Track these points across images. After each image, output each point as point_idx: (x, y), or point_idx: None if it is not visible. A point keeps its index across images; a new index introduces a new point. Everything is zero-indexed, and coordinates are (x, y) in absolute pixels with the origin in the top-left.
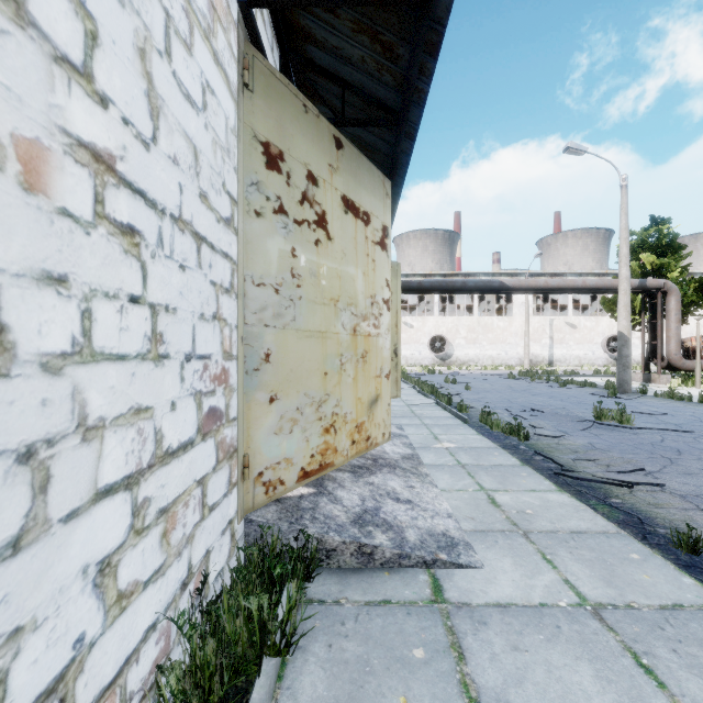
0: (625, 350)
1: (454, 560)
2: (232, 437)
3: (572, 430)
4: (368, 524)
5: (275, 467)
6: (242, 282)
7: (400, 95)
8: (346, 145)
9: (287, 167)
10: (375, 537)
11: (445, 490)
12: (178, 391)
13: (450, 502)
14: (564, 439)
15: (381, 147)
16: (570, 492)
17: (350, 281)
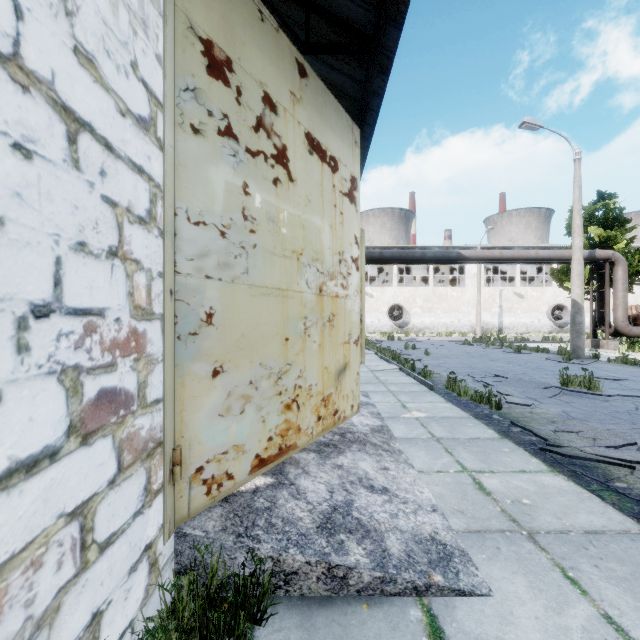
0: (578, 317)
1: (453, 585)
2: (152, 428)
3: (541, 396)
4: (339, 530)
5: (220, 458)
6: (171, 216)
7: (374, 10)
8: (311, 75)
9: (236, 80)
10: (348, 552)
11: (423, 471)
12: (8, 369)
13: (432, 488)
14: (536, 408)
15: (350, 89)
16: (565, 473)
17: (316, 233)
